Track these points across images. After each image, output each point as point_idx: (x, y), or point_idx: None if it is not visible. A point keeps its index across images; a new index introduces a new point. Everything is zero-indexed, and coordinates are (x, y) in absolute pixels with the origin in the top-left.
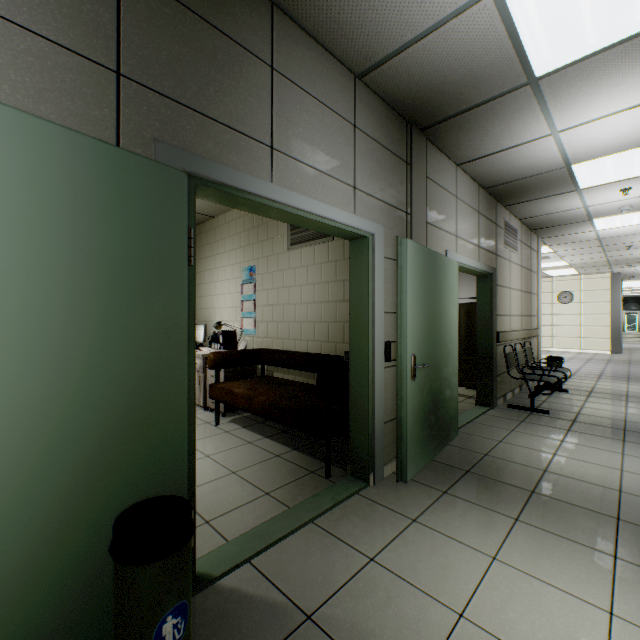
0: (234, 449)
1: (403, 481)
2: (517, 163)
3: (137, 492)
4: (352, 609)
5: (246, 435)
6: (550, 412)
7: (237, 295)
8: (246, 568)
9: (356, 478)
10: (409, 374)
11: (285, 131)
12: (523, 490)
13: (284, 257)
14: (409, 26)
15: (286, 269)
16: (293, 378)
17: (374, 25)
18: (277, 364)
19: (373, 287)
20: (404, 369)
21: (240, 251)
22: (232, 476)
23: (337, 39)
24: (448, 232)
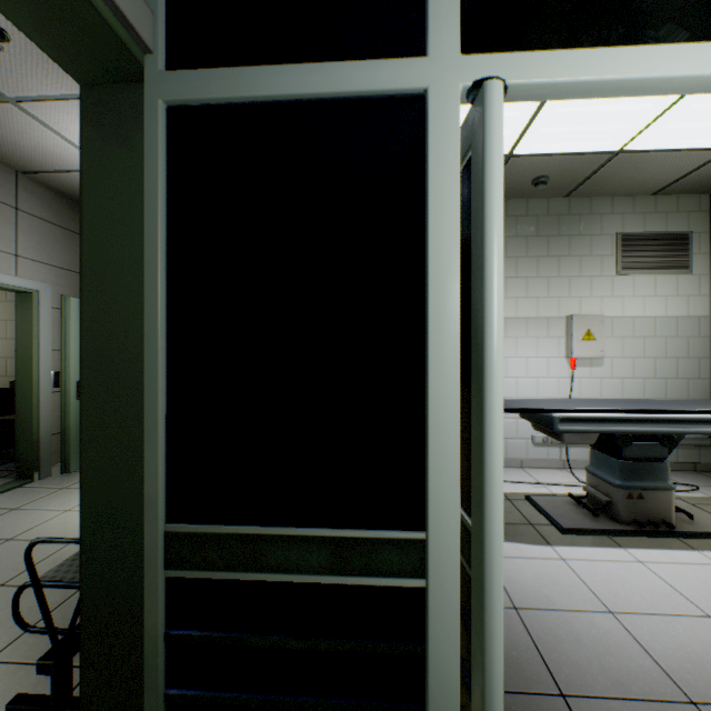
0: None
1: (68, 472)
2: None
3: None
4: None
5: None
6: None
7: None
8: None
9: (23, 479)
10: (74, 395)
11: None
12: None
13: None
14: (57, 165)
15: None
16: None
17: (25, 156)
18: None
19: (40, 331)
20: (69, 391)
21: None
22: None
23: None
24: None
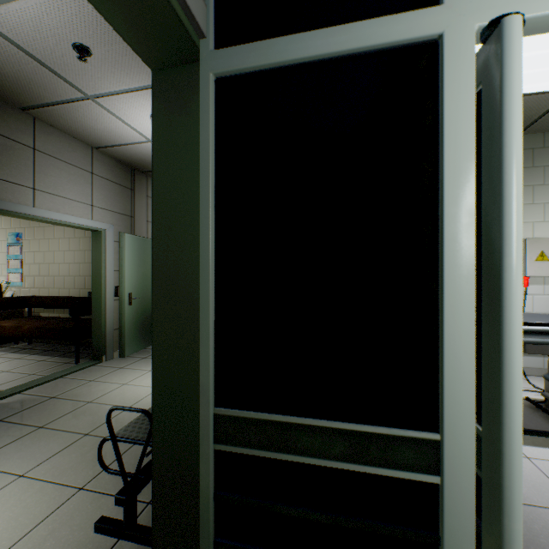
0: (4, 363)
1: (123, 357)
2: None
3: None
4: (76, 392)
5: (14, 356)
6: None
7: (3, 254)
8: (18, 395)
9: (96, 360)
10: (127, 302)
11: (44, 180)
12: None
13: (50, 230)
14: (117, 141)
15: (52, 238)
16: (58, 315)
17: (98, 136)
18: (43, 306)
19: (106, 257)
20: (124, 300)
21: (6, 219)
22: (4, 373)
23: (78, 135)
24: None
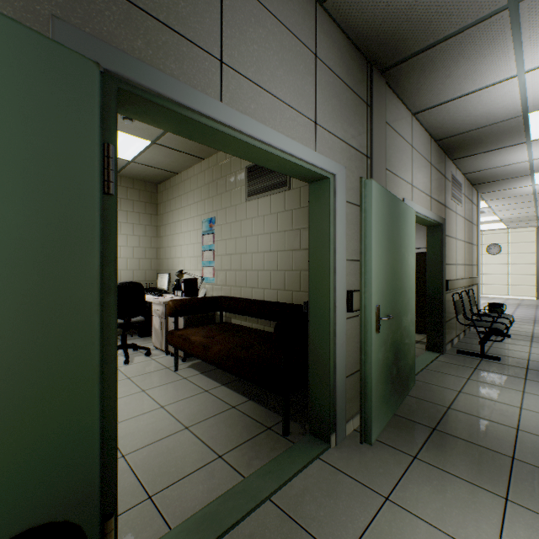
0: (190, 399)
1: (367, 443)
2: (474, 111)
3: (10, 521)
4: None
5: (203, 382)
6: (500, 358)
7: (198, 245)
8: None
9: (316, 438)
10: (374, 326)
11: (237, 45)
12: (502, 455)
13: (241, 208)
14: None
15: (243, 219)
16: (250, 325)
17: None
18: (234, 311)
19: (335, 232)
20: (369, 321)
21: (201, 204)
22: (184, 432)
23: None
24: (405, 180)
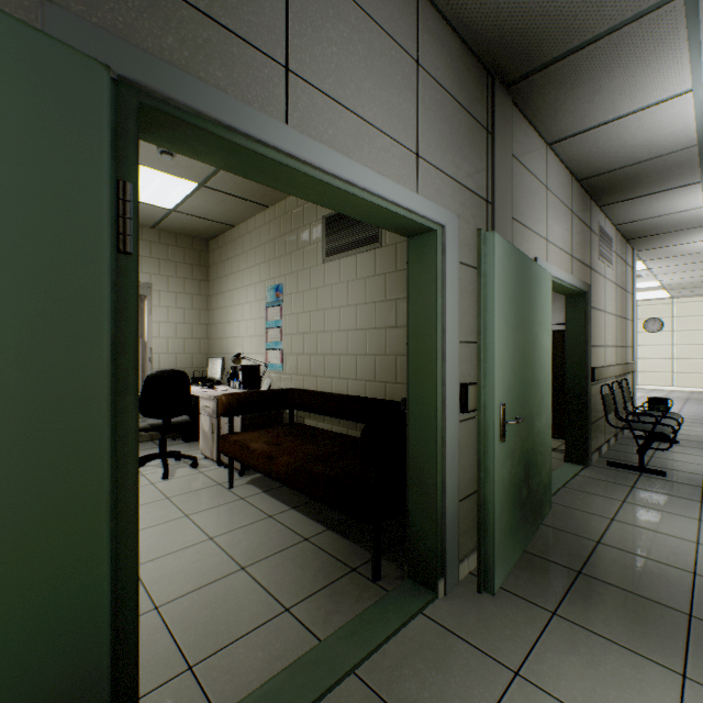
0: (248, 527)
1: (488, 592)
2: (631, 140)
3: None
4: None
5: (266, 504)
6: (666, 473)
7: (261, 321)
8: None
9: (418, 584)
10: (497, 433)
11: (309, 46)
12: (674, 612)
13: (318, 272)
14: None
15: (320, 287)
16: (329, 427)
17: None
18: (308, 409)
19: (443, 304)
20: (490, 426)
21: (264, 266)
22: (240, 575)
23: None
24: (537, 234)
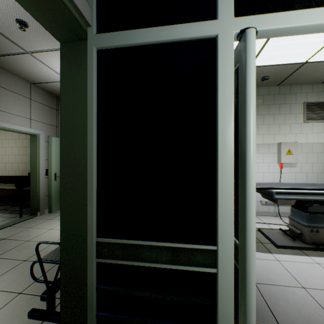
0: None
1: (51, 212)
2: None
3: None
4: (19, 235)
5: None
6: None
7: None
8: None
9: (33, 215)
10: (54, 179)
11: None
12: None
13: (3, 133)
14: (47, 79)
15: (4, 139)
16: (8, 187)
17: (34, 76)
18: None
19: (40, 151)
20: (51, 177)
21: None
22: None
23: (21, 75)
24: None
